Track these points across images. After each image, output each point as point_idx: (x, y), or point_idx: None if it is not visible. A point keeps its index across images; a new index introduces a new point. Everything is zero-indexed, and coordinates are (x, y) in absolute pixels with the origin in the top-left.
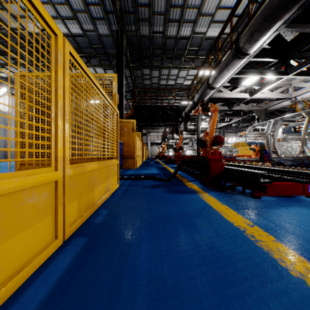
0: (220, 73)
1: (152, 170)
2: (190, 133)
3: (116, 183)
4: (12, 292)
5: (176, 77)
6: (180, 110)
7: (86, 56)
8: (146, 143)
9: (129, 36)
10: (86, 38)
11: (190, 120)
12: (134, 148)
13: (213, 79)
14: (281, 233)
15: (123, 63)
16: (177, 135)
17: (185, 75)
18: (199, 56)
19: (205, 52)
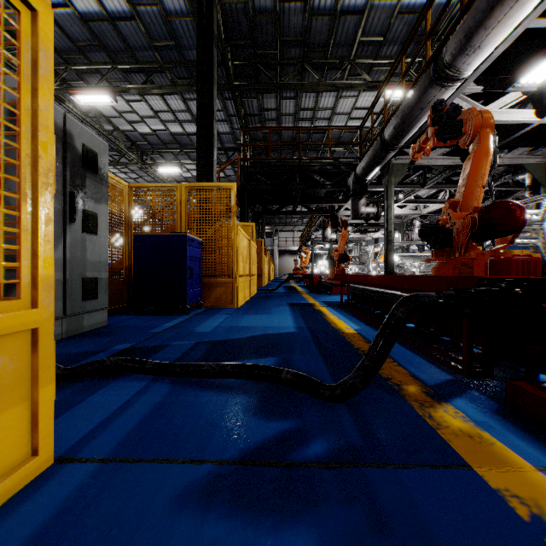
0: (497, 6)
1: (278, 314)
2: (358, 229)
3: (4, 464)
4: None
5: (331, 114)
6: (342, 175)
7: (145, 70)
8: (271, 251)
9: (230, 13)
10: (139, 24)
11: (366, 194)
12: (232, 256)
13: (462, 41)
14: None
15: (212, 61)
16: (332, 232)
17: (350, 109)
18: (383, 59)
19: (397, 48)
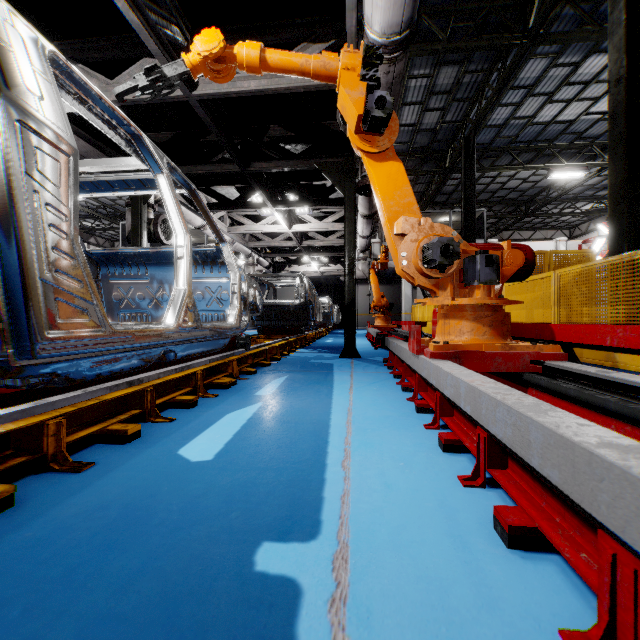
0: None
1: None
2: None
3: None
4: None
5: None
6: None
7: None
8: None
9: None
10: None
11: None
12: None
13: None
14: None
15: None
16: None
17: None
18: None
19: None
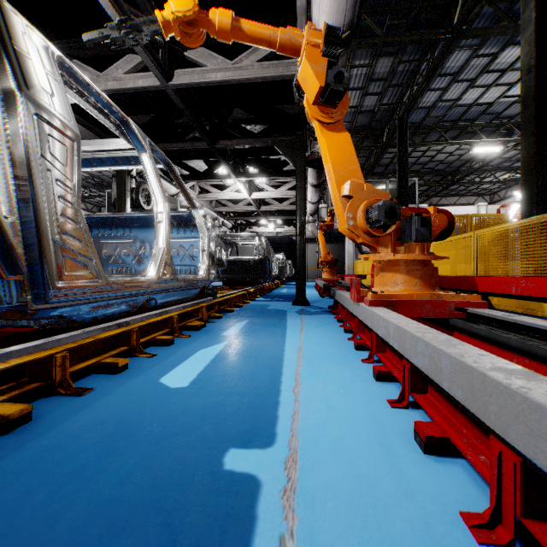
0: None
1: None
2: None
3: None
4: None
5: None
6: None
7: None
8: None
9: None
10: None
11: None
12: None
13: None
14: None
15: None
16: None
17: None
18: None
19: None
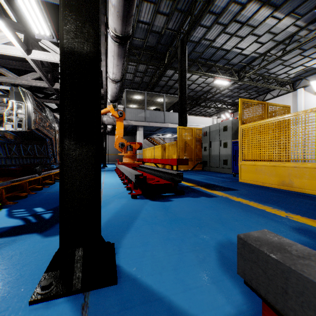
0: None
1: None
2: None
3: None
4: (309, 193)
5: None
6: None
7: None
8: None
9: None
10: None
11: None
12: None
13: None
14: (265, 213)
15: None
16: None
17: None
18: None
19: None
